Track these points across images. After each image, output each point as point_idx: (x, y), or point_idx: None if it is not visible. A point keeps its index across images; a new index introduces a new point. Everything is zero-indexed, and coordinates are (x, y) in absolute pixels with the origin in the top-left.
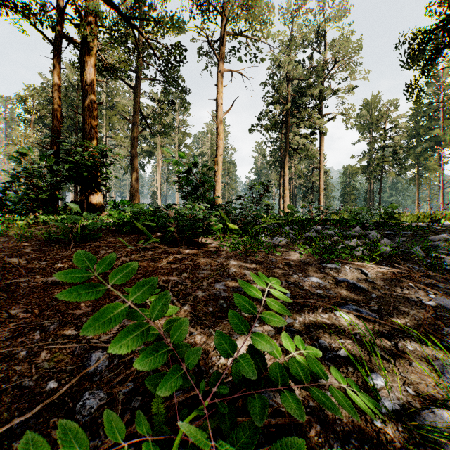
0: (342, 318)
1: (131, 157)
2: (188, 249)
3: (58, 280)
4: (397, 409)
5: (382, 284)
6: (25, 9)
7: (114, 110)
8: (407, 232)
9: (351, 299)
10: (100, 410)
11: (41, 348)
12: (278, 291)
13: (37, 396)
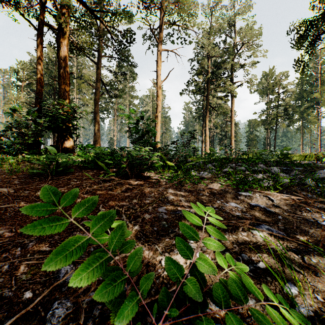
0: (258, 236)
1: (95, 113)
2: (136, 181)
3: None
4: (311, 315)
5: (285, 208)
6: (16, 3)
7: (82, 79)
8: (299, 168)
9: (263, 220)
10: (67, 318)
11: (20, 262)
12: (214, 219)
13: (15, 305)
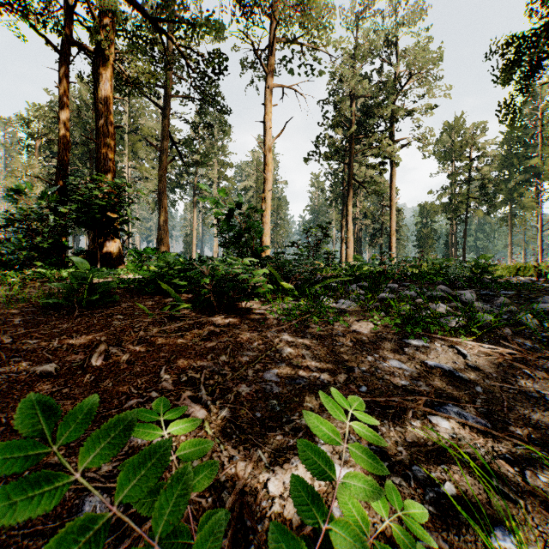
0: (441, 428)
1: (159, 193)
2: (228, 319)
3: (51, 370)
4: None
5: (488, 370)
6: (23, 8)
7: (138, 134)
8: (508, 291)
9: (449, 394)
10: None
11: None
12: (365, 425)
13: None
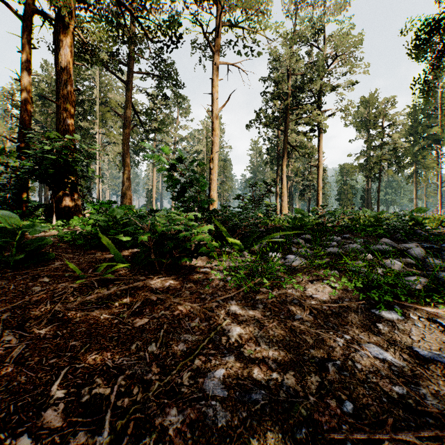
0: None
1: (123, 154)
2: (168, 281)
3: None
4: None
5: None
6: None
7: (107, 106)
8: None
9: None
10: None
11: None
12: None
13: None
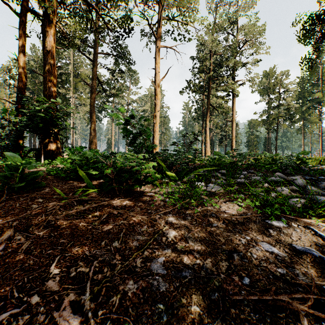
0: None
1: (90, 113)
2: (125, 201)
3: None
4: None
5: None
6: None
7: (78, 77)
8: (324, 177)
9: None
10: None
11: None
12: None
13: None
